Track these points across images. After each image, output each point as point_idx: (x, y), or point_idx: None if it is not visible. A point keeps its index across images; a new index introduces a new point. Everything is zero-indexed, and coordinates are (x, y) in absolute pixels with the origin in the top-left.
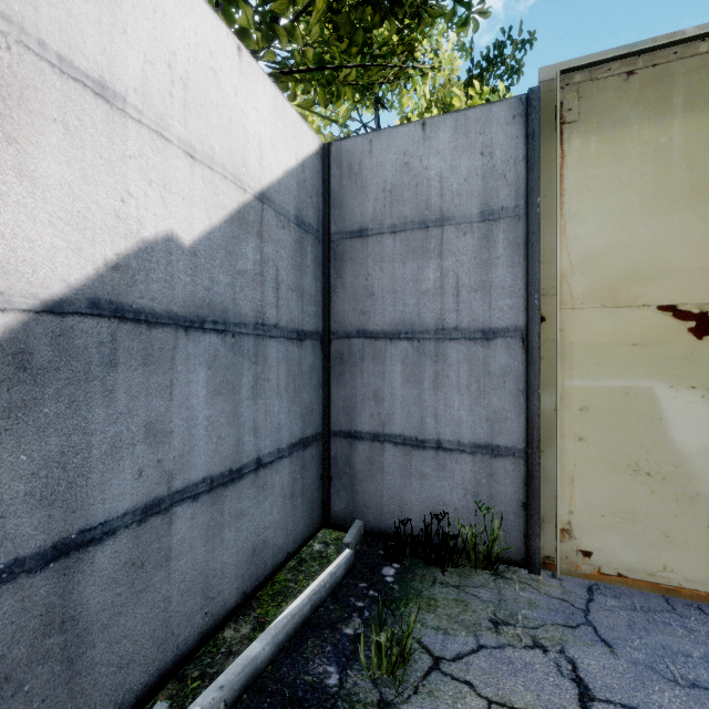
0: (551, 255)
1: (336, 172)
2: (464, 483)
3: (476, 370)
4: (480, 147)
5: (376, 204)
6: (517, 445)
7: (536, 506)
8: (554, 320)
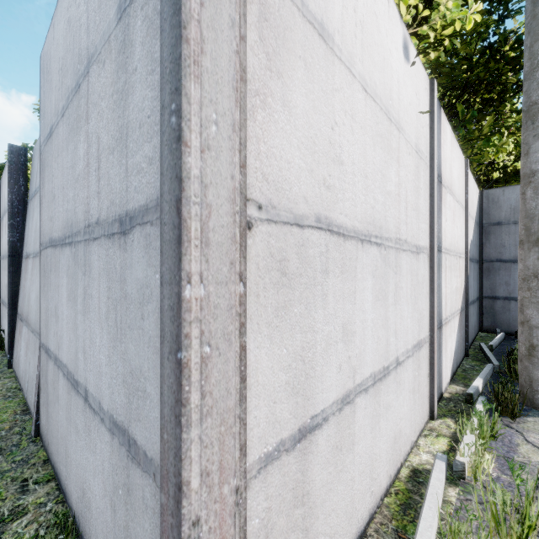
0: None
1: (485, 201)
2: None
3: None
4: None
5: (506, 213)
6: None
7: None
8: None
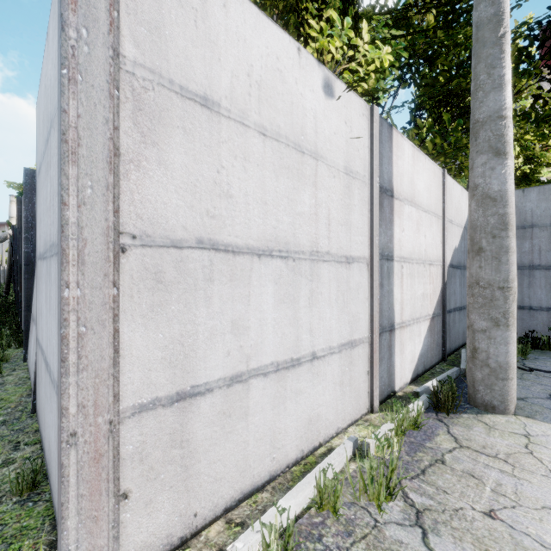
0: None
1: None
2: (543, 322)
3: (549, 280)
4: (550, 199)
5: None
6: None
7: None
8: None
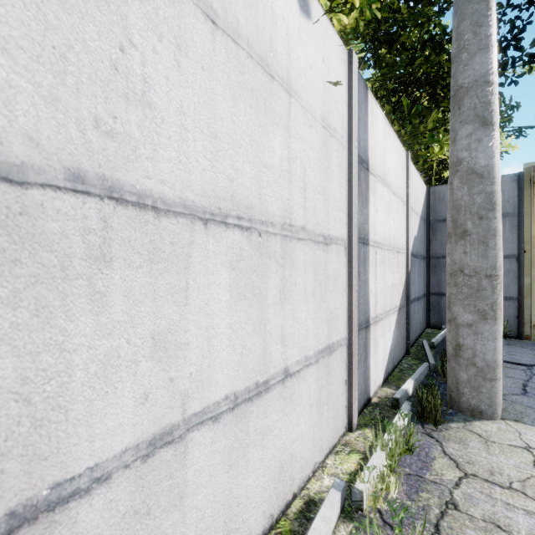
0: (528, 229)
1: (432, 198)
2: None
3: None
4: None
5: None
6: (514, 296)
7: (522, 317)
8: (530, 252)
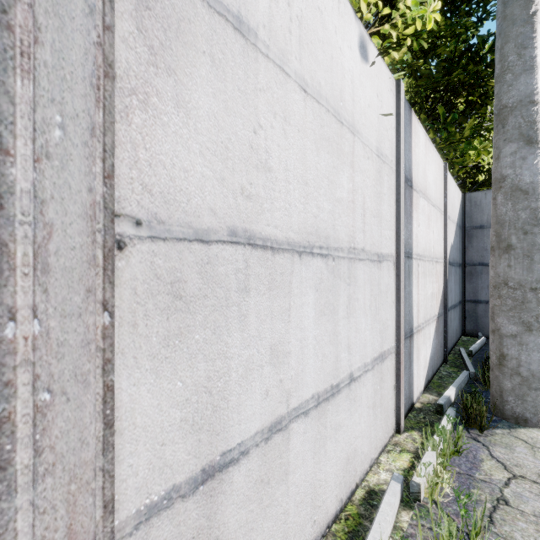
0: None
1: (468, 204)
2: None
3: None
4: None
5: (488, 216)
6: None
7: None
8: None
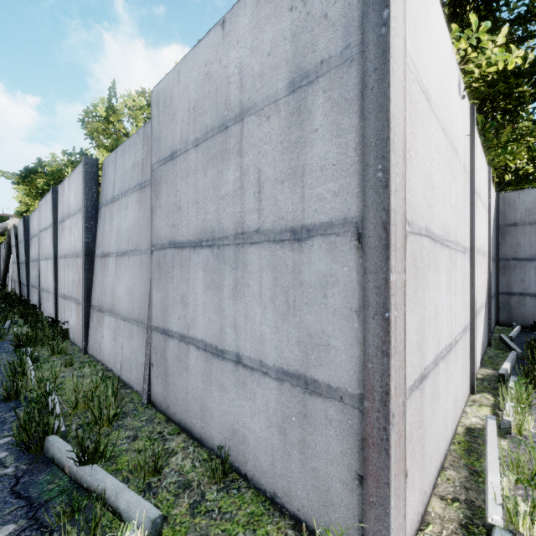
0: None
1: (501, 203)
2: None
3: None
4: None
5: (521, 215)
6: None
7: None
8: None
